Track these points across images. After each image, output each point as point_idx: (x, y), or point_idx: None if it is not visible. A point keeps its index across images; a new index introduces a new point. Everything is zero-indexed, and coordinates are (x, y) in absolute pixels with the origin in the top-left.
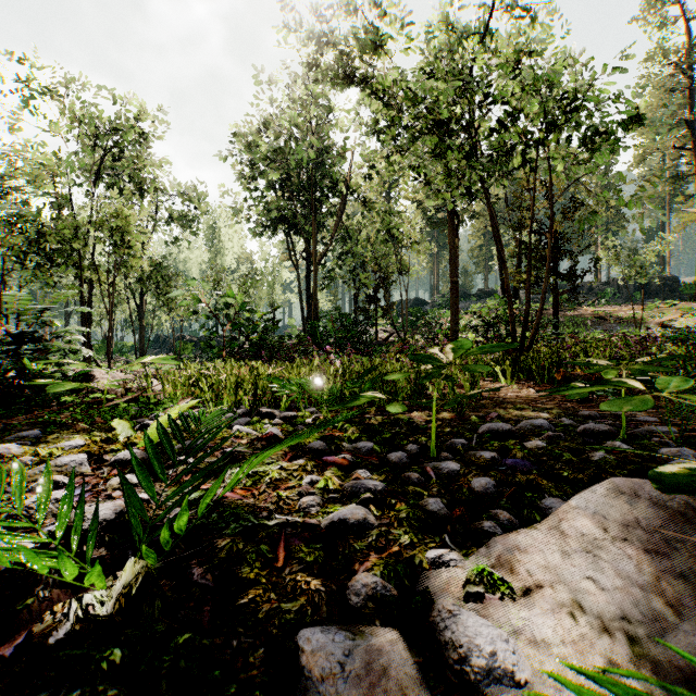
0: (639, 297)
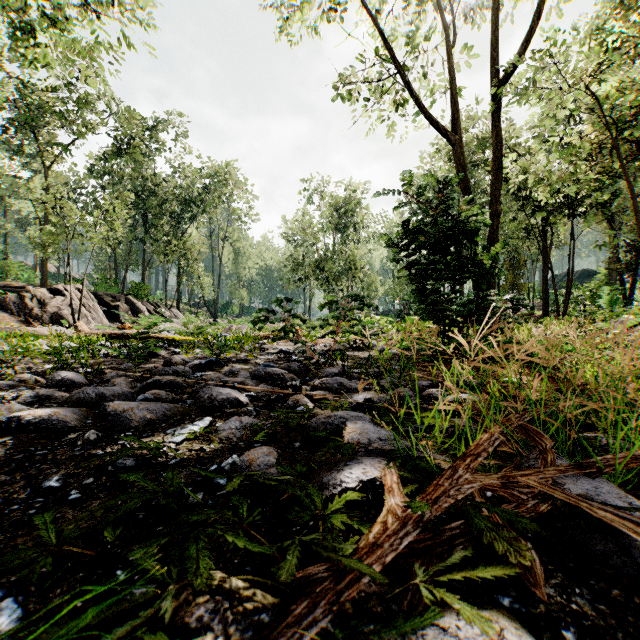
0: None
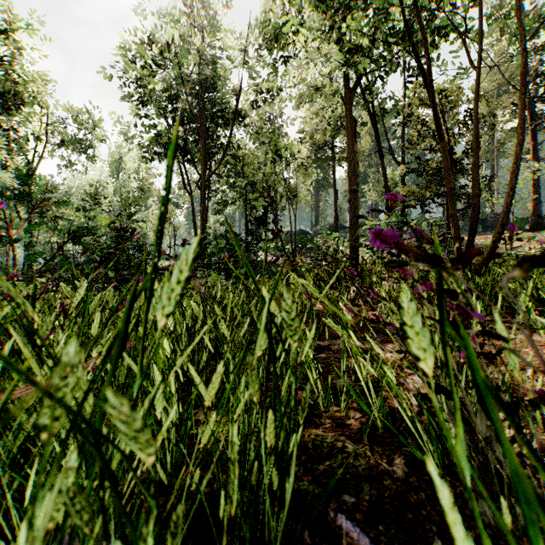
0: (481, 229)
